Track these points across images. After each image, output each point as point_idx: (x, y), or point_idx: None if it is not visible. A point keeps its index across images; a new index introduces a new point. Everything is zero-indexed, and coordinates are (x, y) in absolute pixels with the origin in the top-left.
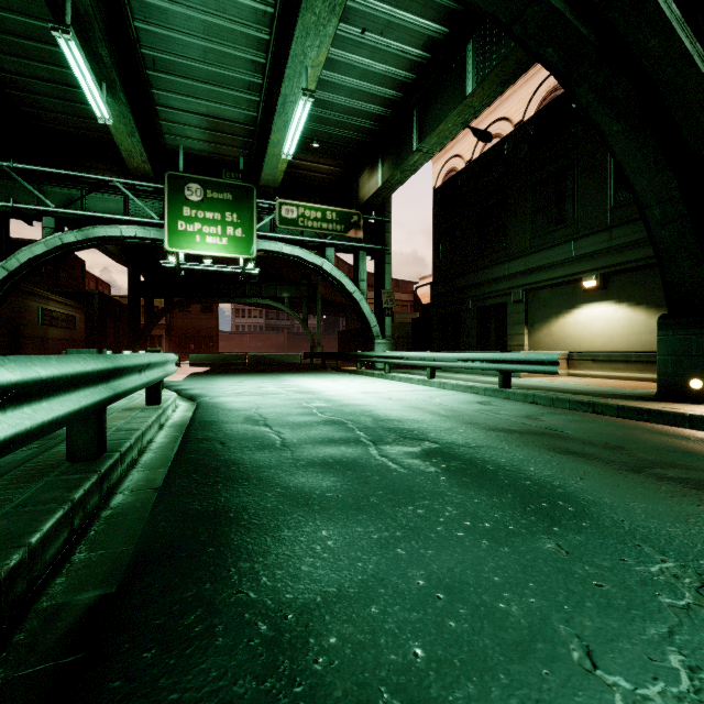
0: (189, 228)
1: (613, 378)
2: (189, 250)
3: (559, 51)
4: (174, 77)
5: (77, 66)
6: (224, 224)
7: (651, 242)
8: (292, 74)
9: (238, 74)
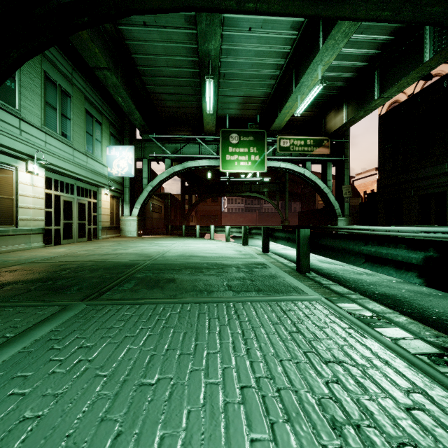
0: (232, 158)
1: None
2: (232, 170)
3: None
4: (232, 80)
5: (208, 91)
6: (249, 154)
7: None
8: (310, 71)
9: (266, 72)
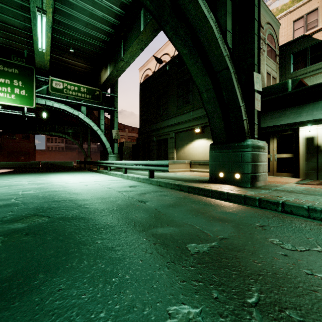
0: None
1: (205, 172)
2: None
3: (152, 3)
4: None
5: None
6: (13, 87)
7: (205, 110)
8: None
9: None
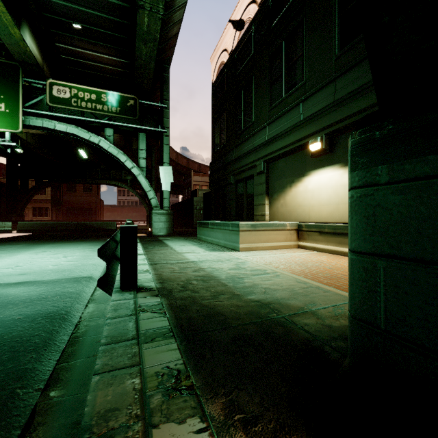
0: None
1: (338, 254)
2: None
3: None
4: None
5: None
6: None
7: None
8: None
9: None
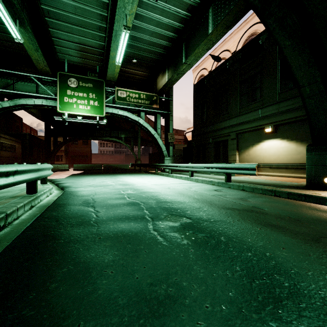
0: (70, 100)
1: (279, 176)
2: (70, 112)
3: None
4: (60, 22)
5: None
6: (88, 99)
7: (304, 106)
8: (118, 18)
9: (93, 21)
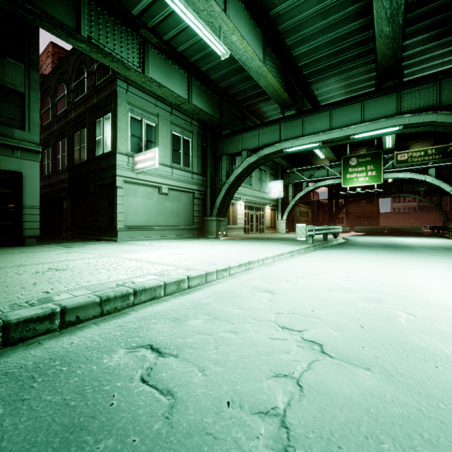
0: (351, 176)
1: None
2: (351, 185)
3: None
4: None
5: (317, 152)
6: (366, 171)
7: None
8: None
9: None
